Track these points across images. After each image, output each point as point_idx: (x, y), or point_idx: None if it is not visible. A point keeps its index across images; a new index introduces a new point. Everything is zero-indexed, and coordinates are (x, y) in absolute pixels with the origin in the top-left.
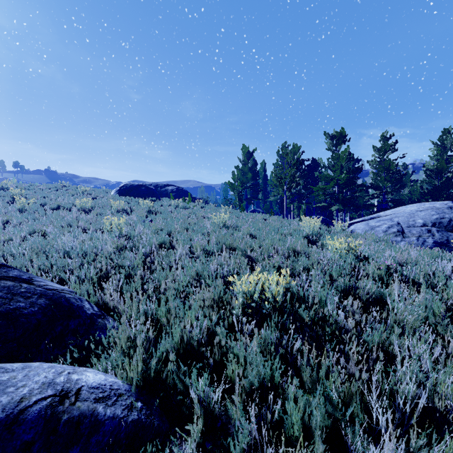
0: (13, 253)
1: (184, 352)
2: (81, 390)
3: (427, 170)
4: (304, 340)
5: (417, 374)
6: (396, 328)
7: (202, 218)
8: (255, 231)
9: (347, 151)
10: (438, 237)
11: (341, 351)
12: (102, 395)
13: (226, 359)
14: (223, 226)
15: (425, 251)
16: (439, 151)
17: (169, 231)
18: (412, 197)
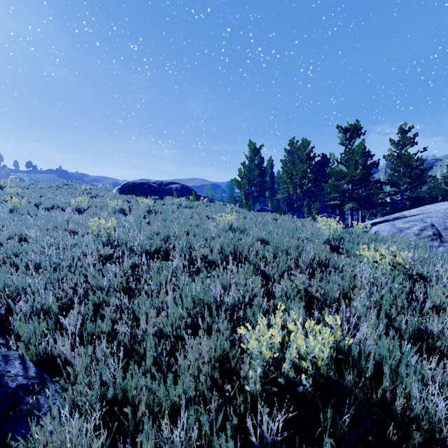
0: None
1: None
2: None
3: None
4: None
5: None
6: None
7: (206, 218)
8: (267, 236)
9: (363, 145)
10: None
11: None
12: None
13: None
14: (229, 229)
15: None
16: None
17: (167, 235)
18: (432, 194)
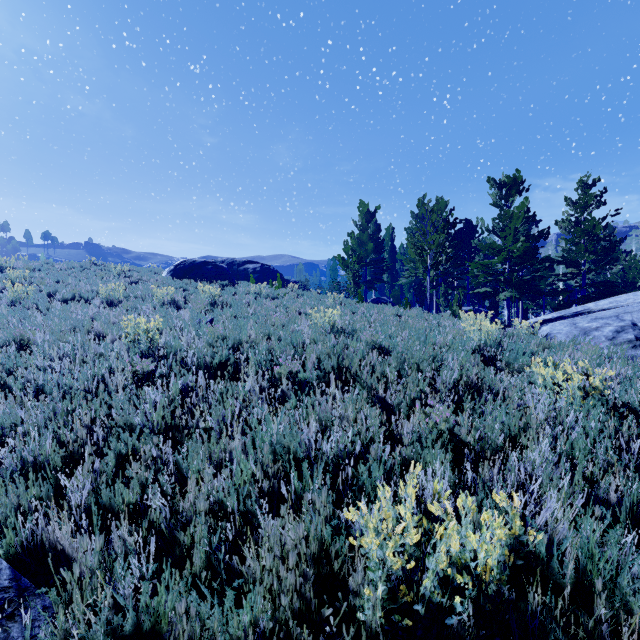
0: None
1: None
2: None
3: None
4: None
5: None
6: None
7: (297, 314)
8: (387, 342)
9: (525, 207)
10: None
11: None
12: None
13: None
14: (330, 331)
15: None
16: None
17: (237, 340)
18: (628, 278)
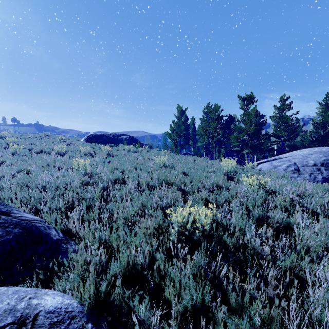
0: (3, 187)
1: (129, 275)
2: (38, 315)
3: (315, 123)
4: (229, 264)
5: (326, 297)
6: (306, 256)
7: (148, 159)
8: (187, 170)
9: (255, 109)
10: (326, 174)
11: (260, 275)
12: (56, 319)
13: (164, 280)
14: (163, 166)
15: (317, 186)
16: (324, 109)
17: (122, 169)
18: (303, 143)
